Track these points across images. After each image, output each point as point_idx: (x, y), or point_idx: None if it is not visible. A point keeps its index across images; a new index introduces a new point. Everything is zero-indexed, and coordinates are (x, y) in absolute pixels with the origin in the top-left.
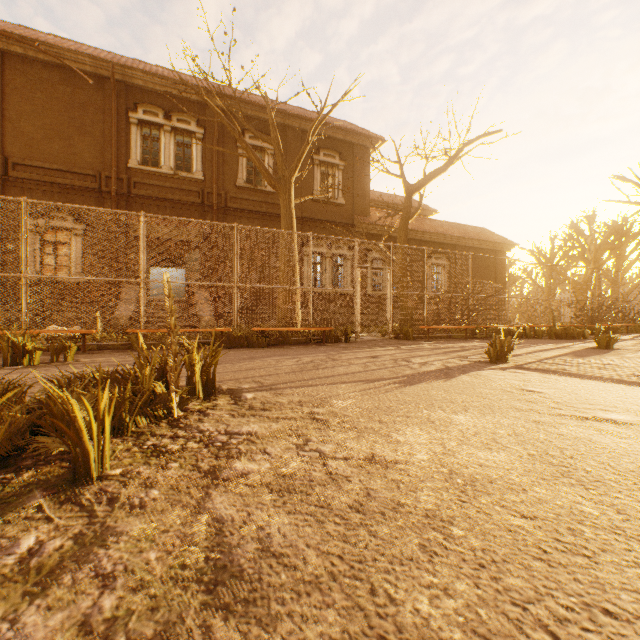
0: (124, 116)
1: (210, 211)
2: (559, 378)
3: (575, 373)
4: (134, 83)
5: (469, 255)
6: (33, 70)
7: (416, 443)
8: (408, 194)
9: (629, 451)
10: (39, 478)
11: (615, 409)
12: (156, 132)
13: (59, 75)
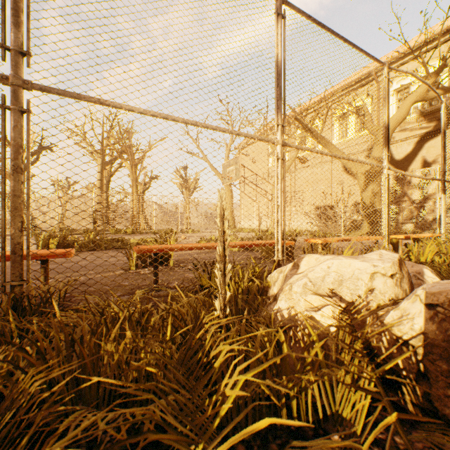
0: None
1: None
2: None
3: None
4: None
5: None
6: None
7: None
8: None
9: None
10: None
11: None
12: None
13: None
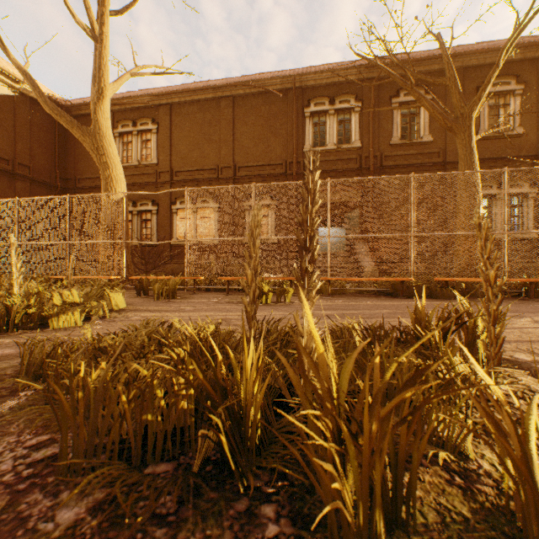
0: (300, 113)
1: (366, 173)
2: None
3: None
4: (307, 85)
5: None
6: (248, 102)
7: None
8: None
9: None
10: (438, 500)
11: None
12: (322, 118)
13: (261, 99)
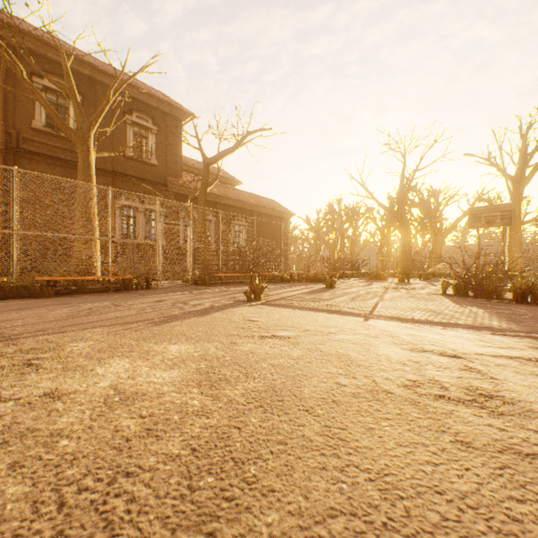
0: None
1: None
2: (281, 310)
3: (295, 306)
4: None
5: (255, 219)
6: None
7: (113, 373)
8: (206, 165)
9: (268, 356)
10: None
11: (291, 328)
12: None
13: None
